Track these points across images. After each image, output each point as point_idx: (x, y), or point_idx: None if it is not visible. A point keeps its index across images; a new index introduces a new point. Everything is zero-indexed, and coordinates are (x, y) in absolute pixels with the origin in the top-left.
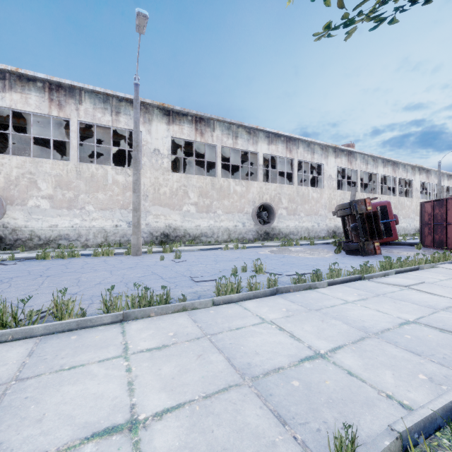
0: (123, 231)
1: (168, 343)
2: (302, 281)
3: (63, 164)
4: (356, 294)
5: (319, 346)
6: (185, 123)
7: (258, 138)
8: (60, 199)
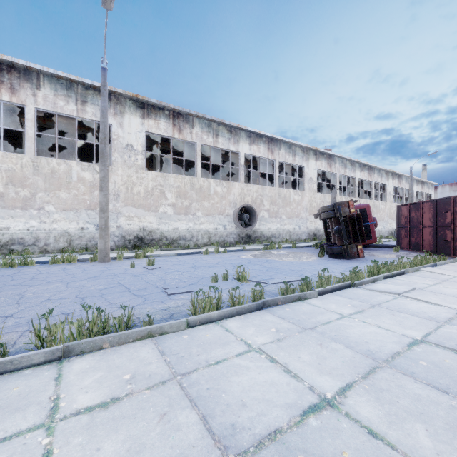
0: (90, 234)
1: (120, 394)
2: (291, 291)
3: (16, 158)
4: (350, 306)
5: (323, 386)
6: (161, 118)
7: (239, 138)
8: (12, 197)
